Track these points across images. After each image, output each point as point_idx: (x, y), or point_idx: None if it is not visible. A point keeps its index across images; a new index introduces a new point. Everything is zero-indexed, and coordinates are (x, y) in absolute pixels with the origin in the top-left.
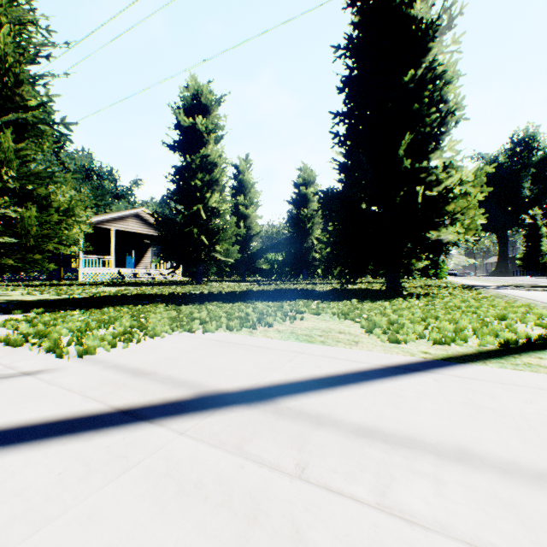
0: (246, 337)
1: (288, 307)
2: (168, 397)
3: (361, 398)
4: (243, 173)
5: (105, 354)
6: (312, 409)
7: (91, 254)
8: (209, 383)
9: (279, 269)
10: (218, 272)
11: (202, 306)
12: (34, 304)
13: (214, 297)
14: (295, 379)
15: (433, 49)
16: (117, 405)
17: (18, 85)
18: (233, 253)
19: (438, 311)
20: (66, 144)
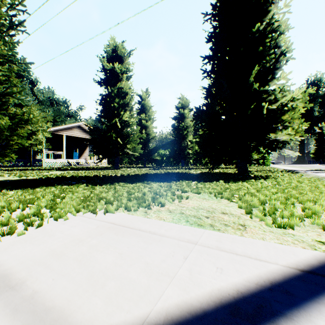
0: (141, 218)
1: (175, 187)
2: None
3: None
4: (144, 100)
5: None
6: None
7: (51, 150)
8: (79, 315)
9: (167, 160)
10: (129, 161)
11: (112, 186)
12: None
13: (123, 179)
14: (198, 305)
15: (271, 11)
16: None
17: None
18: (138, 149)
19: (290, 191)
20: (37, 84)
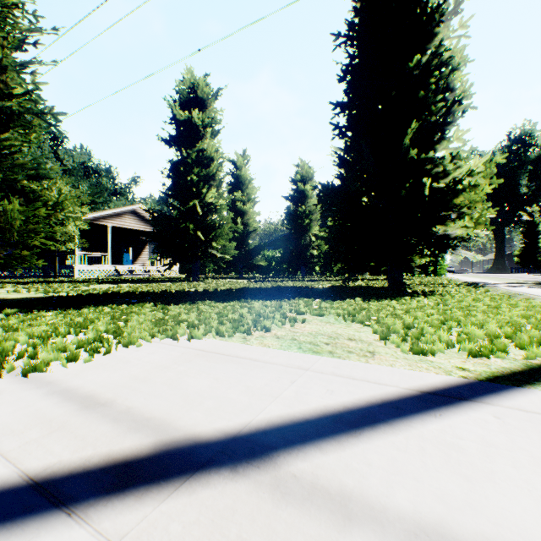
0: (239, 345)
1: (287, 307)
2: (116, 450)
3: (403, 455)
4: (240, 168)
5: (59, 371)
6: (332, 480)
7: (88, 251)
8: (182, 422)
9: (277, 266)
10: (215, 269)
11: (193, 306)
12: (10, 304)
13: (208, 296)
14: (301, 416)
15: (439, 34)
16: (32, 470)
17: (1, 71)
18: (230, 249)
19: (454, 312)
20: (64, 141)
